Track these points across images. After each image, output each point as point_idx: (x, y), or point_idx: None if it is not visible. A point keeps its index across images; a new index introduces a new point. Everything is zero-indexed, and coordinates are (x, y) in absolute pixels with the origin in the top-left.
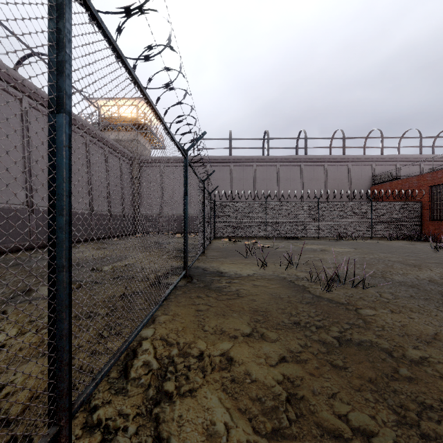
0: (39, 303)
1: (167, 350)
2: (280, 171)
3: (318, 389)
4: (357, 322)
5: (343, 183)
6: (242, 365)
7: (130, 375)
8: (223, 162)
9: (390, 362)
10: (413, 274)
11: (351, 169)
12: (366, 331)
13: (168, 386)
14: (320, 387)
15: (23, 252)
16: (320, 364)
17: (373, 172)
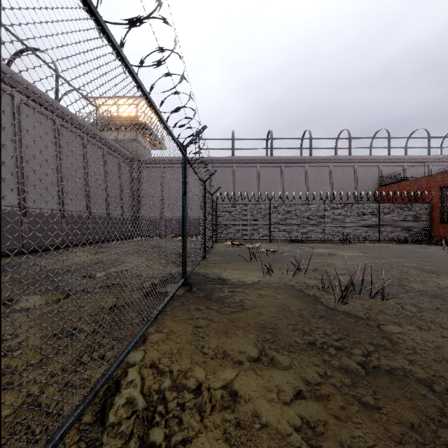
0: (18, 317)
1: (157, 382)
2: (284, 172)
3: (347, 440)
4: (382, 343)
5: (349, 185)
6: (249, 403)
7: (108, 420)
8: (225, 163)
9: (433, 399)
10: (433, 282)
11: (358, 170)
12: (395, 355)
13: (155, 436)
14: (349, 438)
15: (14, 257)
16: (345, 402)
17: (380, 173)
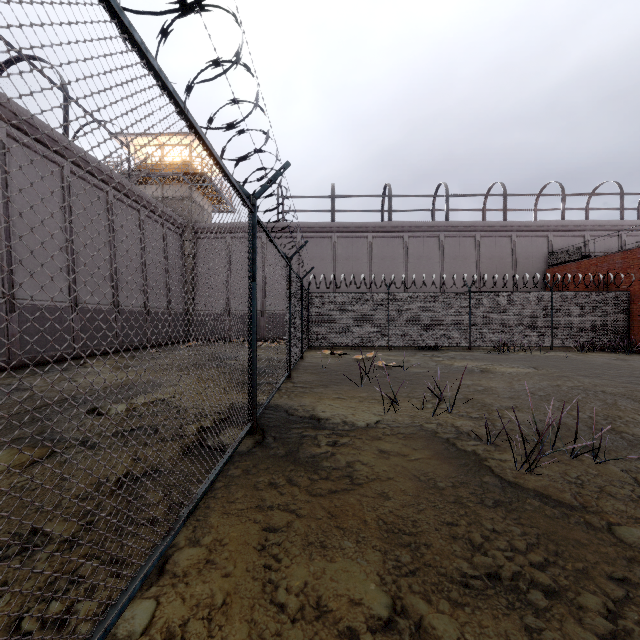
0: None
1: None
2: (409, 245)
3: None
4: (636, 578)
5: (504, 264)
6: None
7: None
8: (321, 231)
9: None
10: None
11: (517, 242)
12: None
13: None
14: None
15: None
16: None
17: (549, 246)
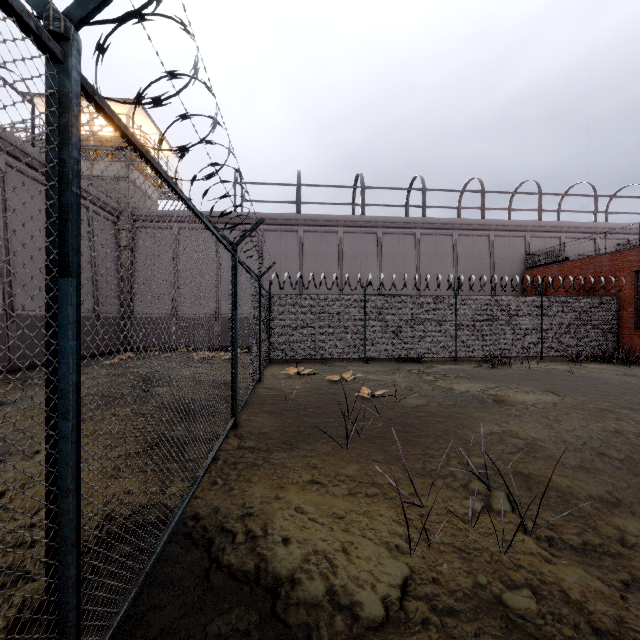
0: None
1: None
2: (383, 242)
3: None
4: None
5: (482, 265)
6: None
7: None
8: (286, 224)
9: None
10: None
11: (495, 242)
12: None
13: None
14: None
15: None
16: None
17: (527, 247)
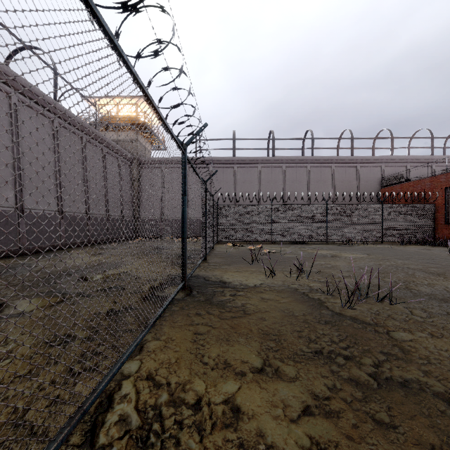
0: (9, 322)
1: (153, 396)
2: (286, 172)
3: None
4: (394, 352)
5: (351, 185)
6: (253, 421)
7: (98, 441)
8: (226, 163)
9: None
10: (440, 285)
11: (360, 170)
12: (408, 366)
13: None
14: None
15: (11, 259)
16: (358, 419)
17: (382, 173)
